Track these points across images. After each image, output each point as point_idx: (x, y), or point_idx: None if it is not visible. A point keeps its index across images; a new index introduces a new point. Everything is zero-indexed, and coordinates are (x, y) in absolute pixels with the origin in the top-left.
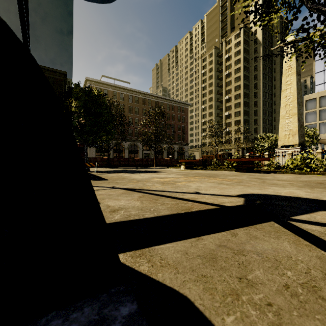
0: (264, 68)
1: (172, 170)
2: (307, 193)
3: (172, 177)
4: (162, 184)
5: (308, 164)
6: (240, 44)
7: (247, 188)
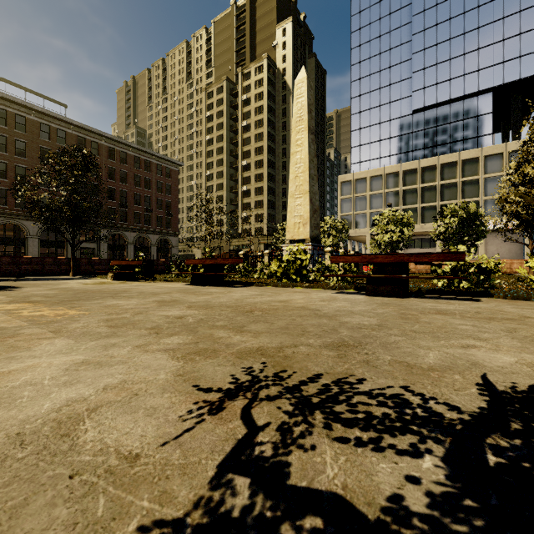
0: None
1: (63, 285)
2: (42, 377)
3: None
4: None
5: (300, 270)
6: (262, 84)
7: None
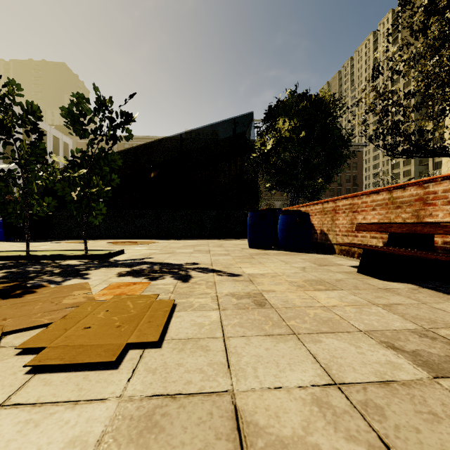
0: None
1: None
2: None
3: None
4: None
5: None
6: None
7: None
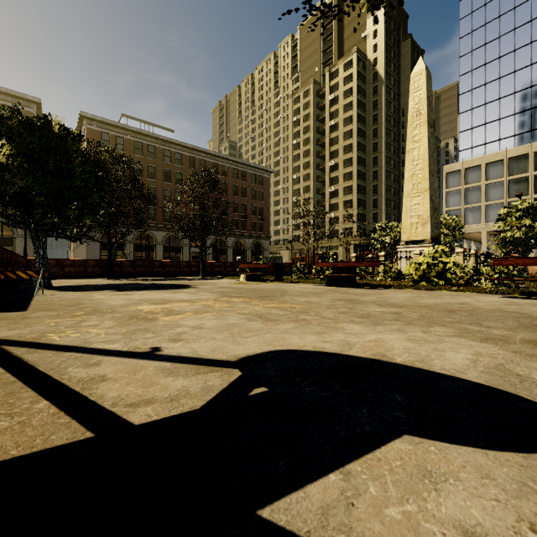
0: (388, 119)
1: (218, 284)
2: (409, 345)
3: (187, 300)
4: (125, 320)
5: (441, 273)
6: (351, 79)
7: (298, 329)
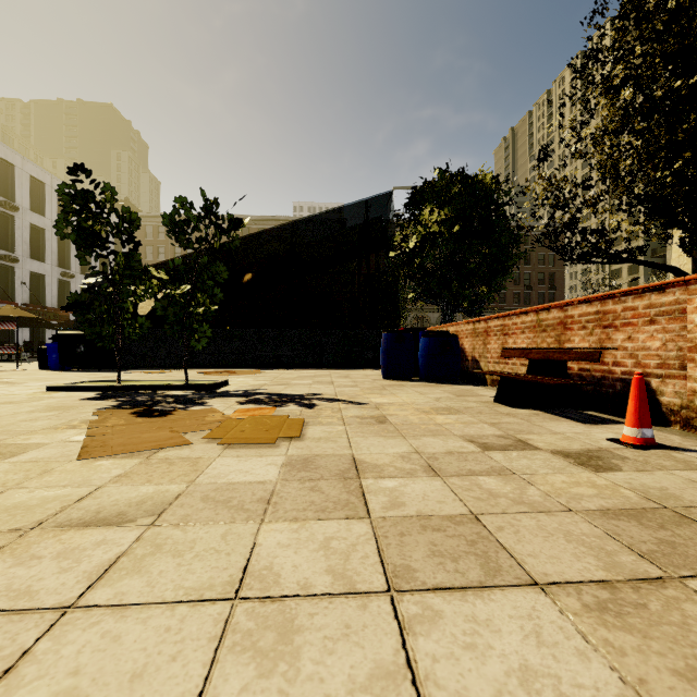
0: None
1: None
2: None
3: None
4: None
5: None
6: None
7: None
